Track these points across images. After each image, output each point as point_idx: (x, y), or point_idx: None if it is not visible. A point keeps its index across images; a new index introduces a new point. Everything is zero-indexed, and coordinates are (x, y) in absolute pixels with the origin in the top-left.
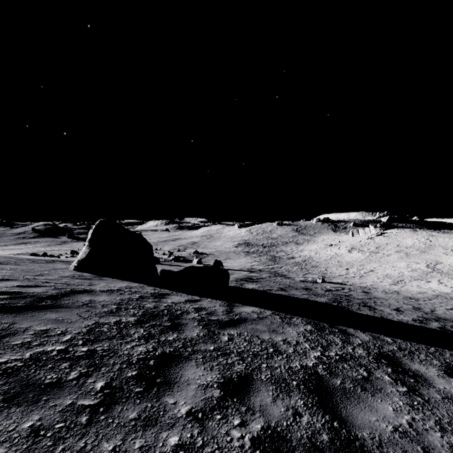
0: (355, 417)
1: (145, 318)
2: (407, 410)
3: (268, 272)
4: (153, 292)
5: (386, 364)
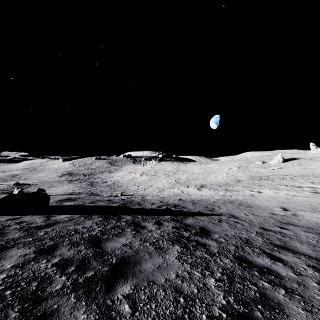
0: (108, 245)
1: None
2: (131, 238)
3: (86, 193)
4: None
5: (133, 225)
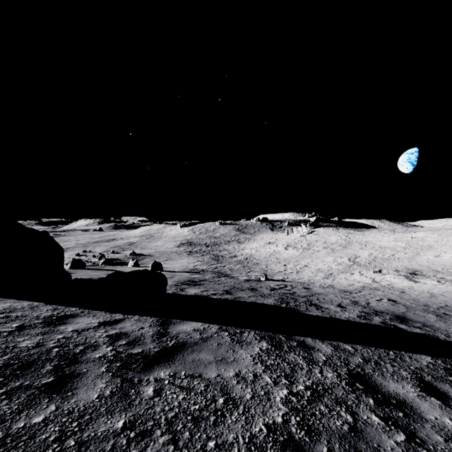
0: None
1: (2, 376)
2: None
3: (212, 272)
4: (48, 315)
5: (364, 390)
